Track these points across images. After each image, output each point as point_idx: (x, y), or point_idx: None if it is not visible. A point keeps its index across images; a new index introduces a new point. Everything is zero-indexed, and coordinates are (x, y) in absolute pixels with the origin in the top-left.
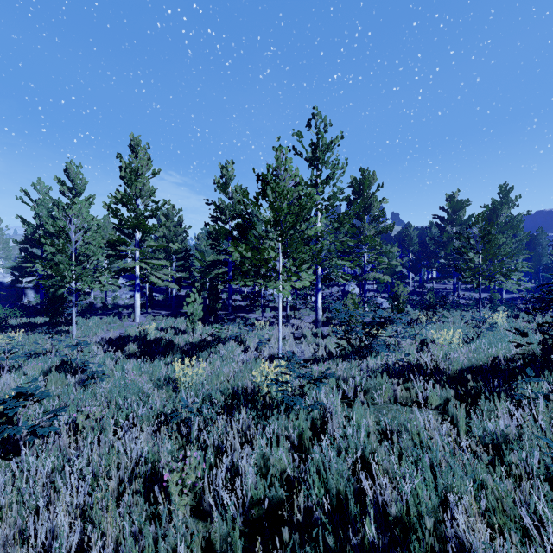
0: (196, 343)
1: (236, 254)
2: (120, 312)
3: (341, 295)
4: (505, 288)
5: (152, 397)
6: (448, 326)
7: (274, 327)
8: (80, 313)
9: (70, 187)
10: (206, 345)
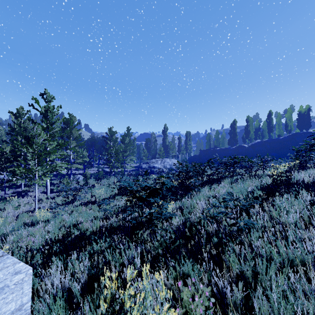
0: None
1: (18, 171)
2: None
3: (55, 174)
4: (127, 168)
5: None
6: (103, 186)
7: (19, 198)
8: None
9: None
10: None
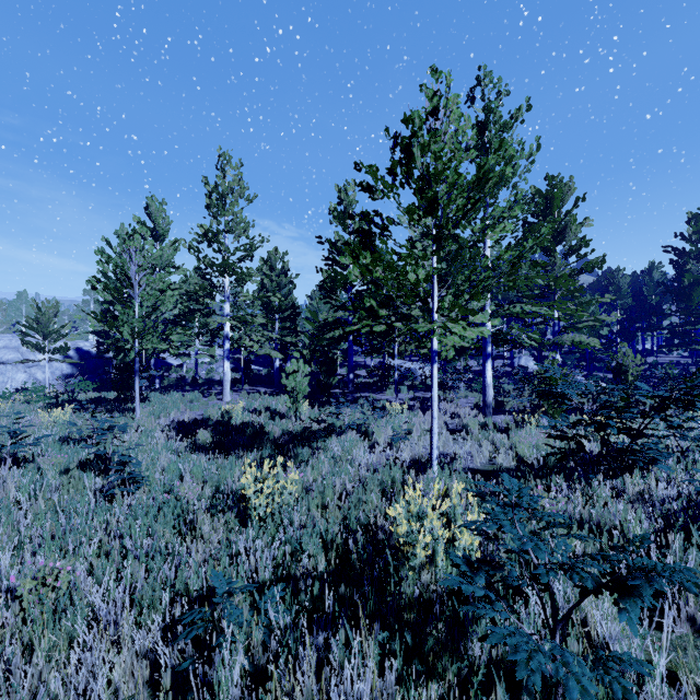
0: (297, 433)
1: (354, 270)
2: (210, 388)
3: (508, 372)
4: None
5: (199, 532)
6: None
7: (415, 412)
8: (165, 388)
9: (151, 229)
10: (311, 436)
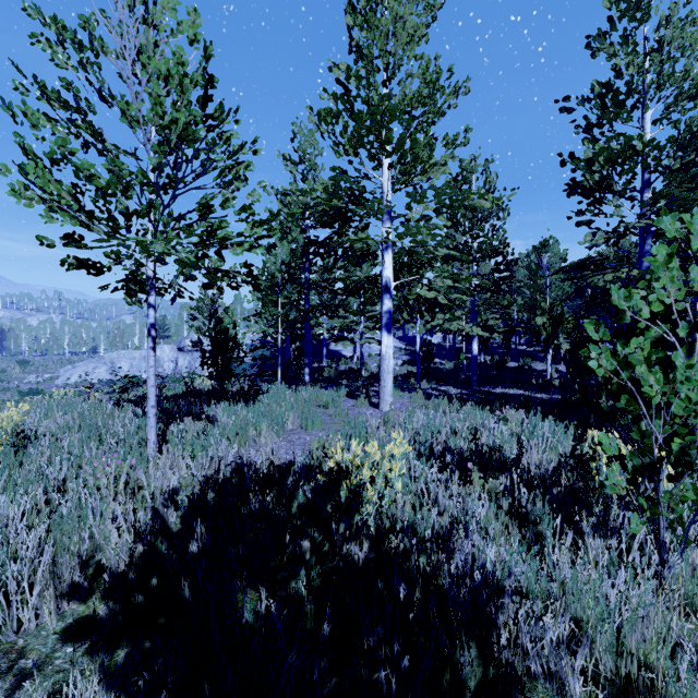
0: None
1: None
2: (371, 384)
3: None
4: None
5: None
6: None
7: None
8: (320, 381)
9: (296, 163)
10: None
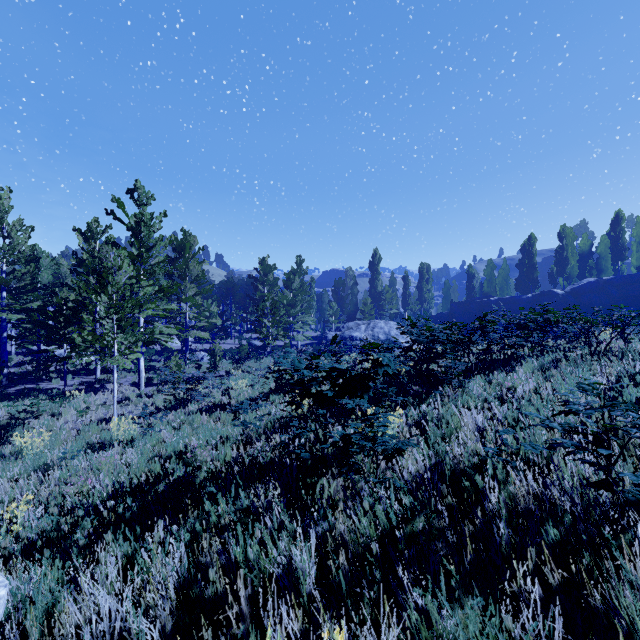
0: None
1: (79, 339)
2: None
3: (160, 350)
4: (296, 339)
5: None
6: (248, 375)
7: (89, 394)
8: None
9: None
10: (9, 425)
